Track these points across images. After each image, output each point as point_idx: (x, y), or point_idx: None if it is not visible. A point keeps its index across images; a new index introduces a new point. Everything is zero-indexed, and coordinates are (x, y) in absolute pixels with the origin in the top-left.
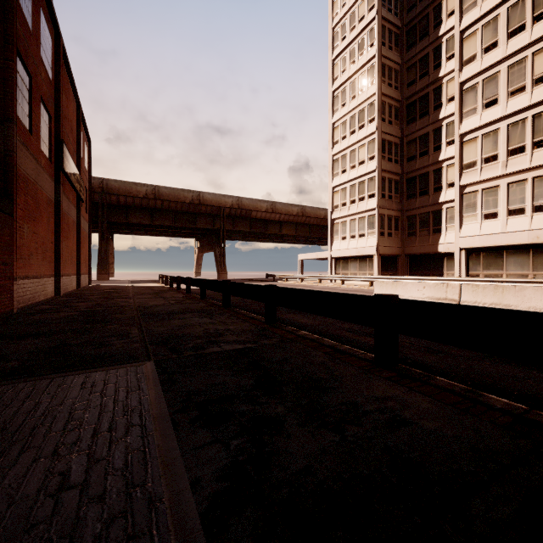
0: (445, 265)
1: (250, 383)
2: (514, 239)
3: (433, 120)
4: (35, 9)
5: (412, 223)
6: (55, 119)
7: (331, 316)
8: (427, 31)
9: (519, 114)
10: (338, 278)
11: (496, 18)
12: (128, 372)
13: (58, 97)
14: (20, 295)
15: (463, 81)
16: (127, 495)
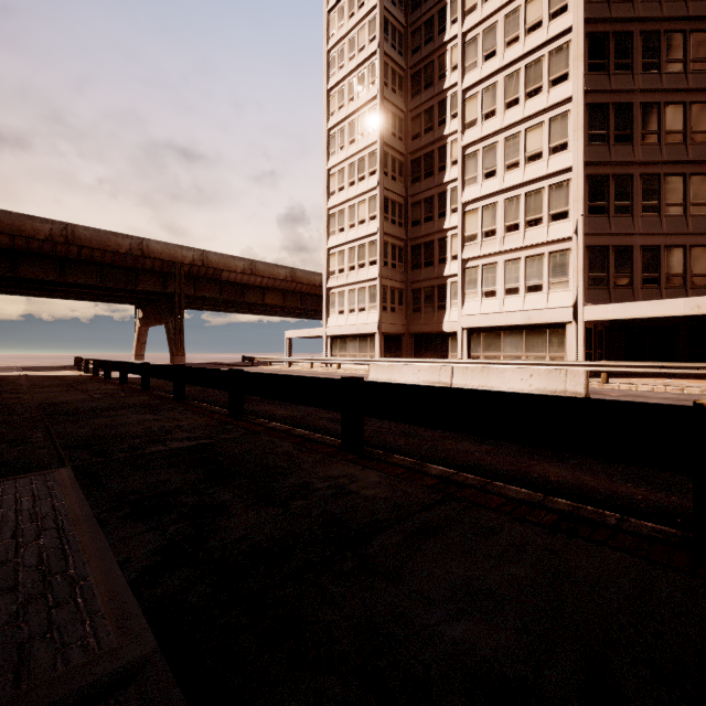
0: (449, 346)
1: (199, 478)
2: (510, 320)
3: (438, 183)
4: None
5: (417, 297)
6: None
7: (303, 403)
8: (432, 81)
9: (514, 190)
10: (334, 361)
11: (495, 85)
12: (33, 481)
13: None
14: None
15: (465, 146)
16: (45, 582)
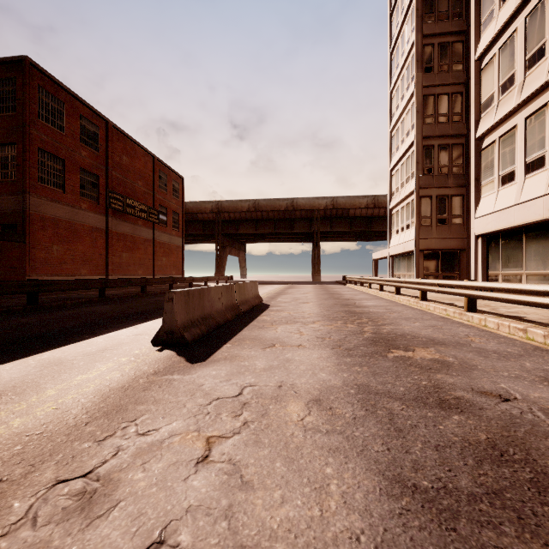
0: None
1: None
2: (527, 214)
3: None
4: (70, 119)
5: None
6: (106, 176)
7: None
8: None
9: None
10: (366, 280)
11: None
12: None
13: (107, 162)
14: None
15: None
16: None
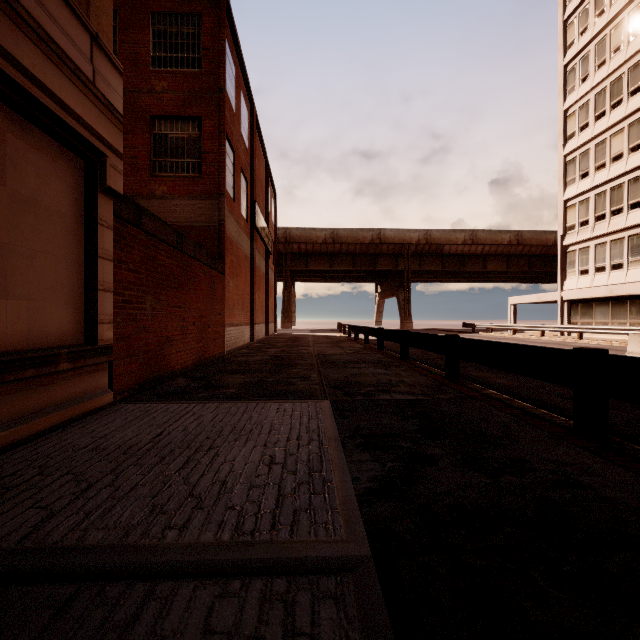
0: None
1: (414, 428)
2: None
3: None
4: (237, 93)
5: None
6: (250, 183)
7: (523, 374)
8: None
9: None
10: (573, 330)
11: None
12: (309, 405)
13: (252, 162)
14: (228, 340)
15: None
16: (310, 475)
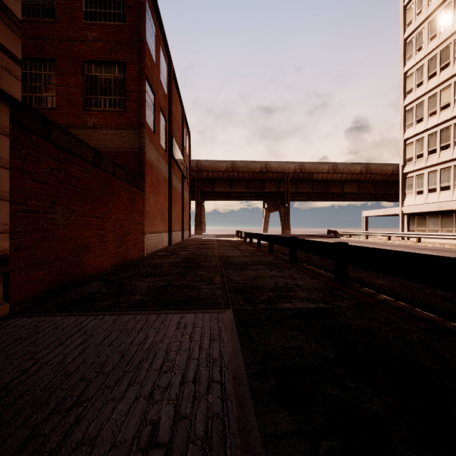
0: None
1: (331, 355)
2: None
3: None
4: (157, 48)
5: None
6: (168, 121)
7: (427, 284)
8: None
9: None
10: (413, 235)
11: None
12: (211, 317)
13: (170, 105)
14: (148, 245)
15: None
16: None
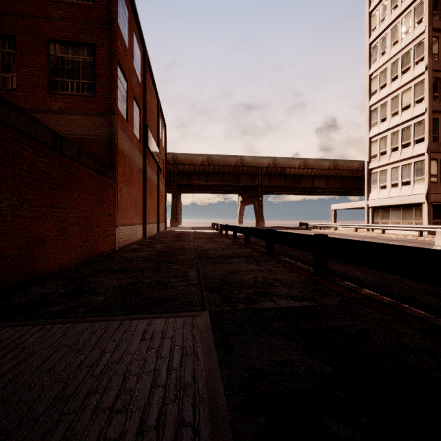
0: None
1: (328, 372)
2: None
3: None
4: (130, 33)
5: None
6: (143, 111)
7: (416, 278)
8: None
9: None
10: (378, 227)
11: None
12: (184, 323)
13: (144, 95)
14: (121, 237)
15: None
16: None
